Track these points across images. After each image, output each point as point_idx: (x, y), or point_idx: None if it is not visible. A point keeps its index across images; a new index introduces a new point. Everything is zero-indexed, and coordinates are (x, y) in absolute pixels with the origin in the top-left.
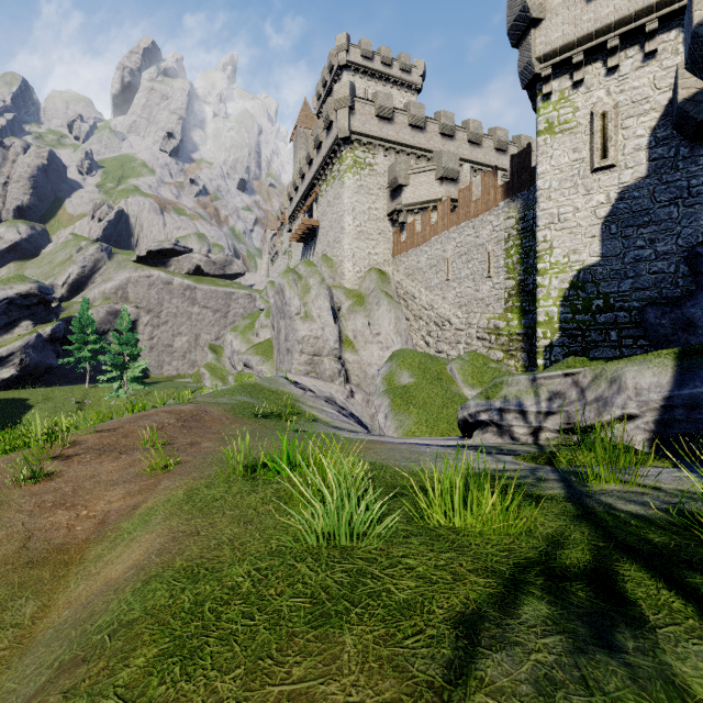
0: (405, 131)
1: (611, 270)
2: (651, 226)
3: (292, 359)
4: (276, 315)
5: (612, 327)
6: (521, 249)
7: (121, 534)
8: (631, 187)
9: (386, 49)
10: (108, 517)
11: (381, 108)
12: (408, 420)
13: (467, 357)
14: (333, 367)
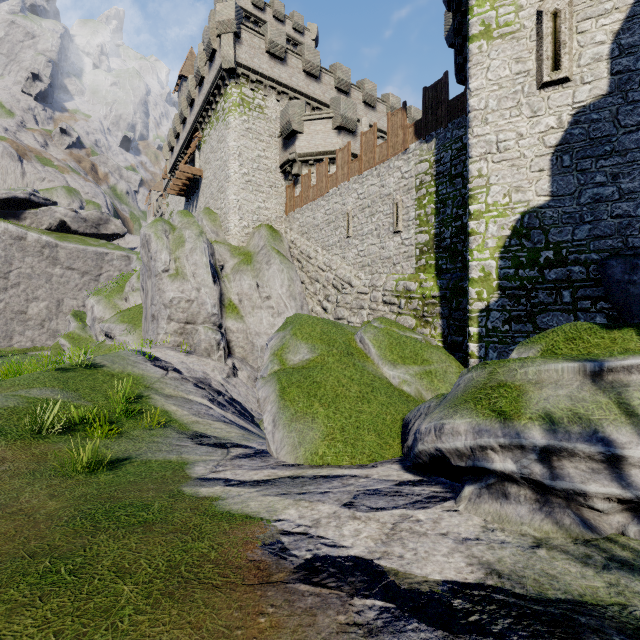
0: (299, 77)
1: (563, 213)
2: (614, 157)
3: (158, 328)
4: (144, 275)
5: (565, 286)
6: (436, 198)
7: None
8: (588, 107)
9: (278, 3)
10: None
11: (273, 43)
12: (311, 429)
13: (378, 324)
14: (210, 338)
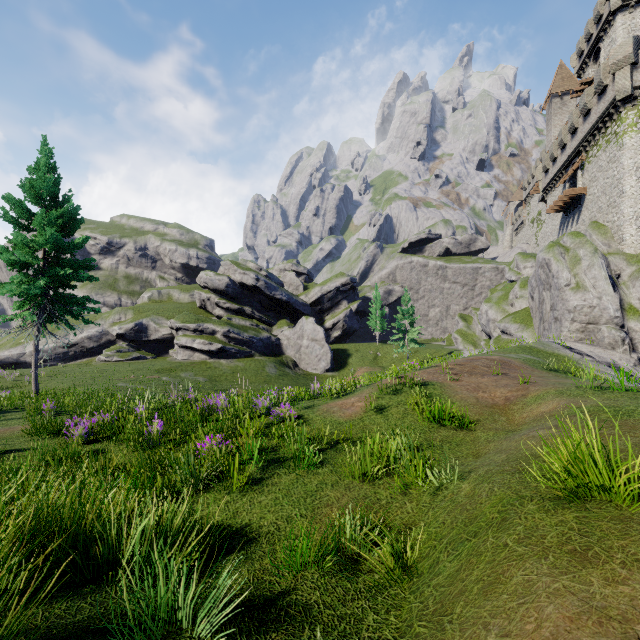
0: None
1: None
2: None
3: (561, 327)
4: (536, 287)
5: None
6: None
7: (527, 402)
8: None
9: None
10: (508, 398)
11: None
12: None
13: None
14: (613, 335)
